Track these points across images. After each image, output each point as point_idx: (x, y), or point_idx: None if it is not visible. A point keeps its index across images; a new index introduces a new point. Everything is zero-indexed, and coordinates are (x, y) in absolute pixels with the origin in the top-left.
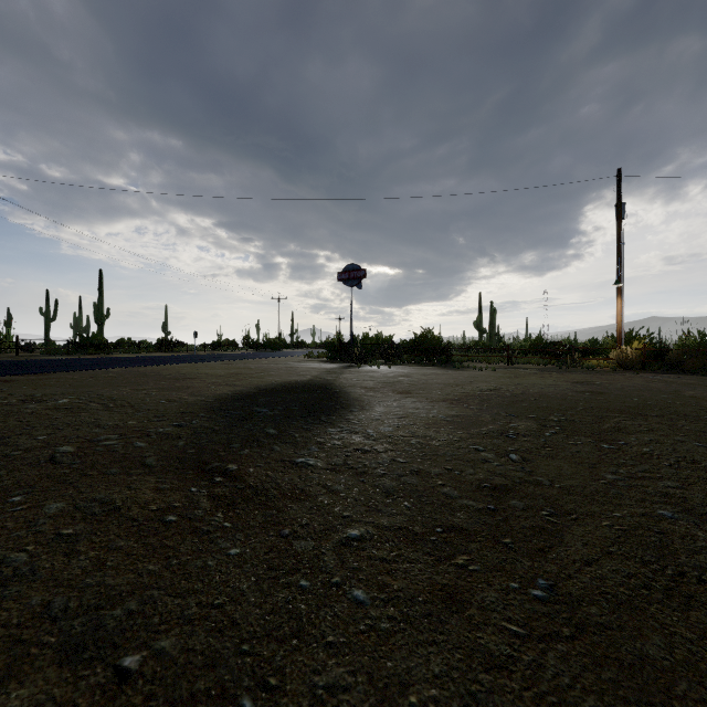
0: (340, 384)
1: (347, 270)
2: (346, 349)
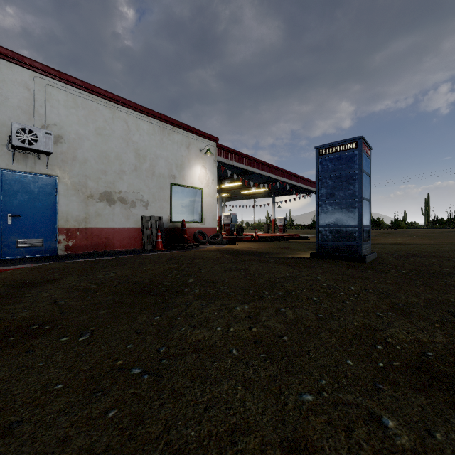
0: None
1: None
2: None
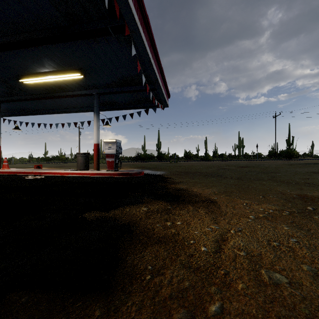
0: None
1: None
2: None
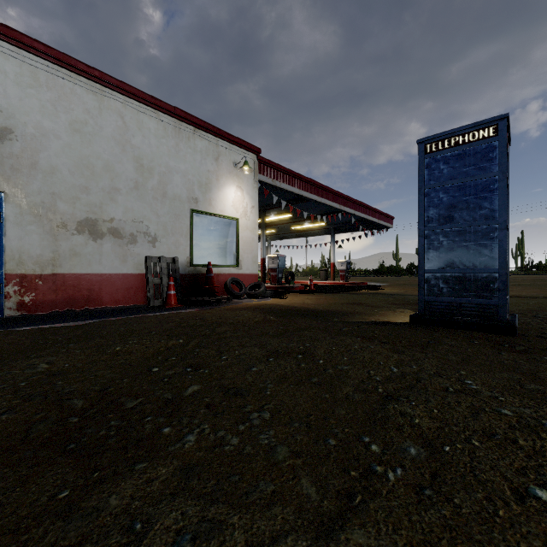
0: None
1: None
2: None
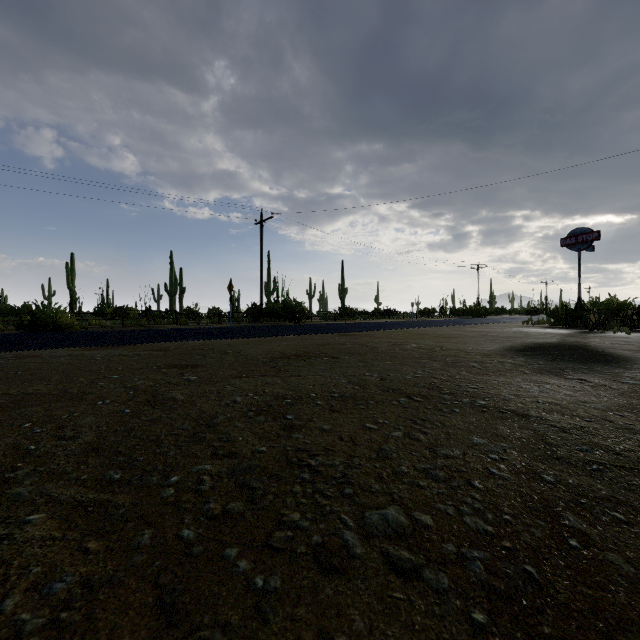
0: (597, 346)
1: (573, 234)
2: (572, 315)
